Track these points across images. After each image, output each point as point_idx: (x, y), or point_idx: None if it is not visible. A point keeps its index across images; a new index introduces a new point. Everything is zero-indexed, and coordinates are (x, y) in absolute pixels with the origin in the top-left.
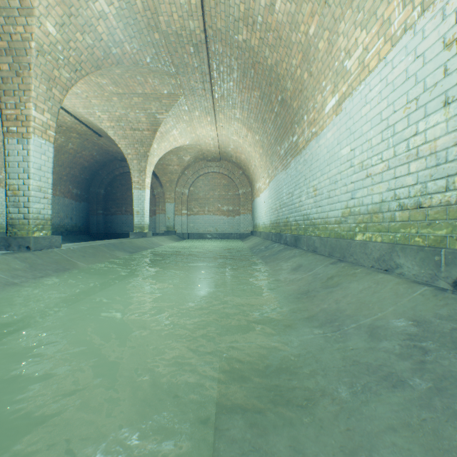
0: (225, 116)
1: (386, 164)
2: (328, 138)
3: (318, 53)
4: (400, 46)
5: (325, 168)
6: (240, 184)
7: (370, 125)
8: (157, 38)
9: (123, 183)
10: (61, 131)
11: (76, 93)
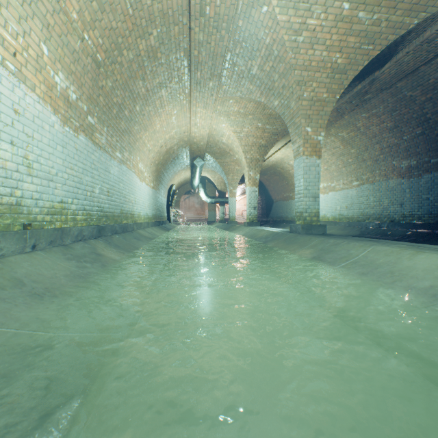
0: None
1: None
2: None
3: None
4: None
5: None
6: None
7: None
8: None
9: None
10: None
11: None
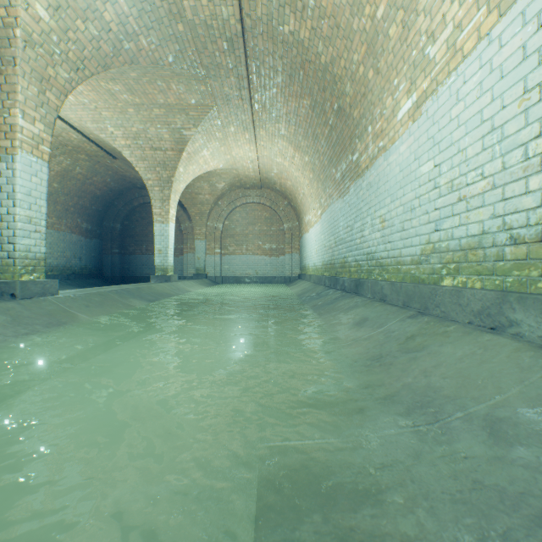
0: (267, 132)
1: (490, 181)
2: (402, 152)
3: (388, 42)
4: (514, 14)
5: (397, 193)
6: (285, 217)
7: (464, 129)
8: (181, 31)
9: (144, 216)
10: (66, 151)
11: (82, 104)
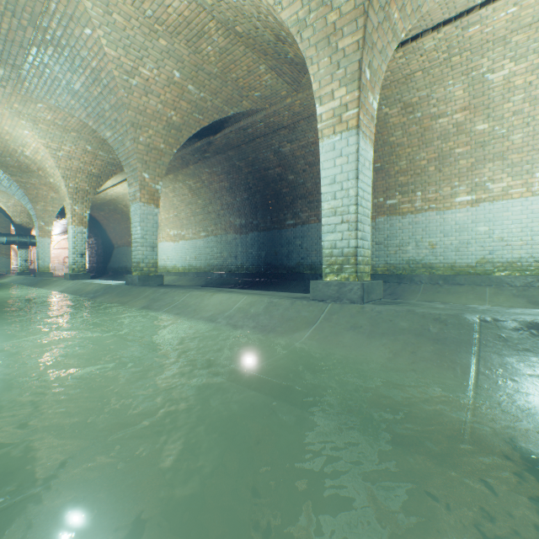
0: None
1: None
2: None
3: None
4: None
5: None
6: None
7: None
8: None
9: None
10: None
11: None
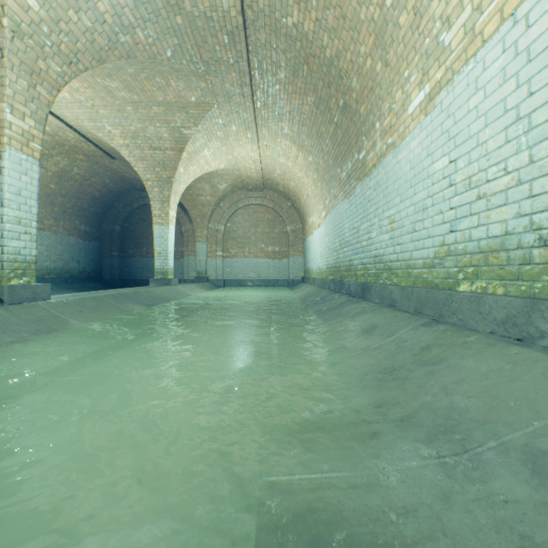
0: (269, 131)
1: (515, 177)
2: (413, 148)
3: (398, 31)
4: None
5: (407, 191)
6: (288, 219)
7: (484, 121)
8: (180, 24)
9: (144, 218)
10: (63, 151)
11: (78, 101)
